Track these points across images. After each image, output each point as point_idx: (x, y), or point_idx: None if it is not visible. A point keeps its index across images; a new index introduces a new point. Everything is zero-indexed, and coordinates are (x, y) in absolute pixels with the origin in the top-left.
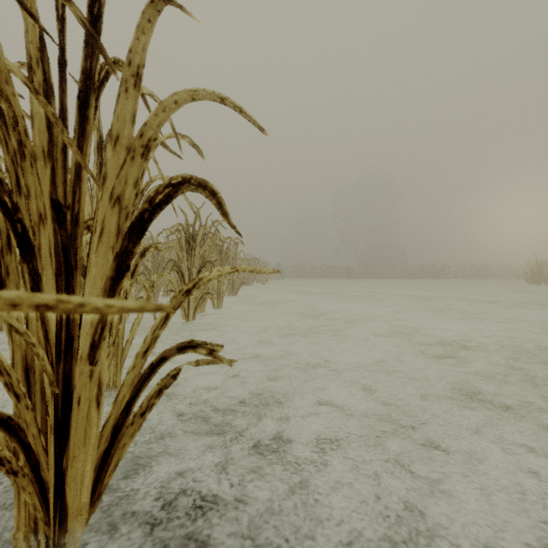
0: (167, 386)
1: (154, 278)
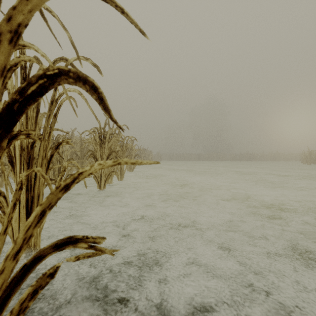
0: (42, 286)
1: (65, 165)
